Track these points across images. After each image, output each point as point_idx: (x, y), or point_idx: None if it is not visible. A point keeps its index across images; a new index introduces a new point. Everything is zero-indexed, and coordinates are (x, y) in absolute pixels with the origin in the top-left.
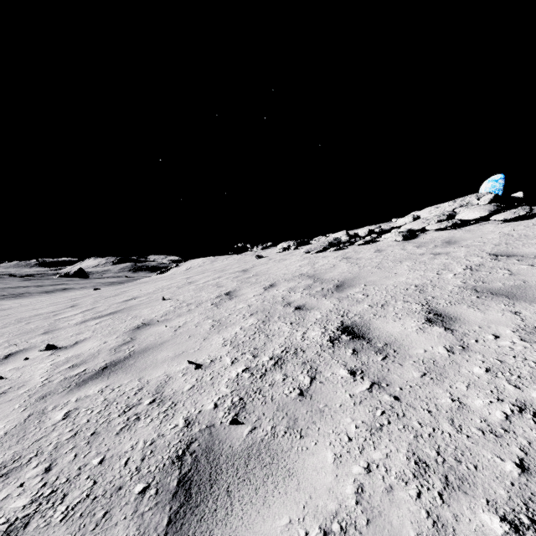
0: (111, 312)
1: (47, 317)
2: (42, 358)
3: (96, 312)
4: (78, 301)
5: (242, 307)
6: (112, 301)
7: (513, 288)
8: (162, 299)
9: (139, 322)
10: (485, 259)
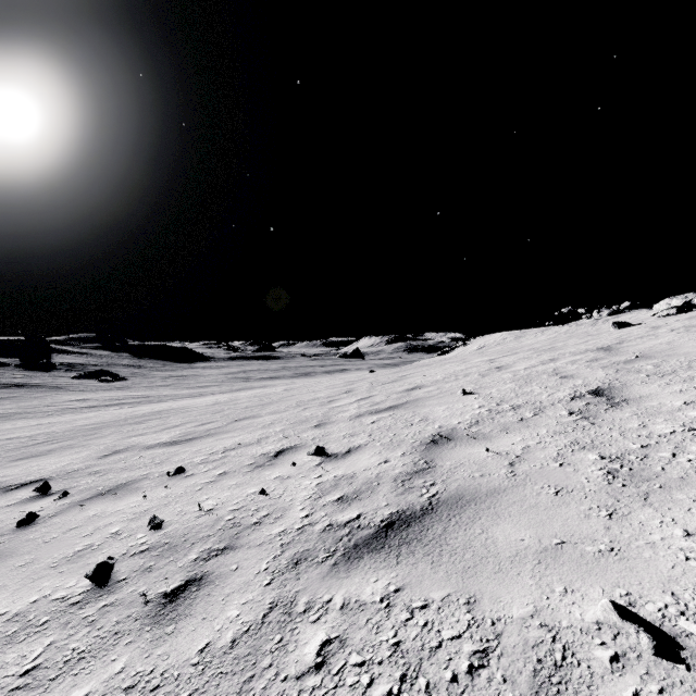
0: (391, 406)
1: (322, 404)
2: (308, 469)
3: (372, 404)
4: (353, 386)
5: (672, 432)
6: (390, 390)
7: None
8: (462, 392)
9: (433, 429)
10: None
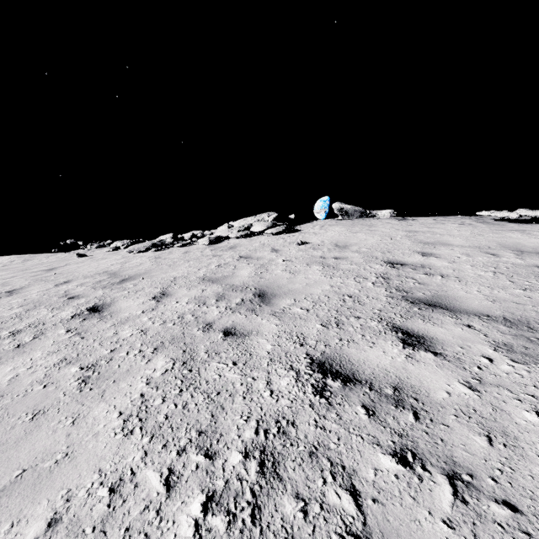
0: None
1: None
2: None
3: None
4: None
5: (16, 302)
6: None
7: (223, 277)
8: None
9: None
10: (233, 259)
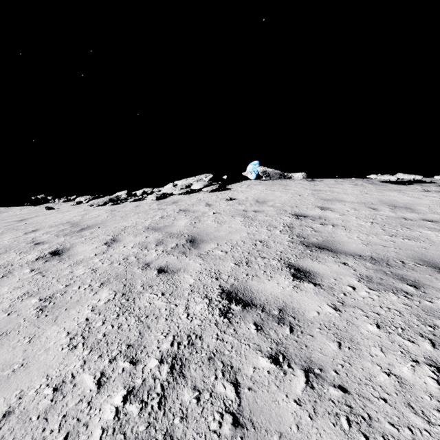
0: None
1: None
2: None
3: None
4: None
5: None
6: None
7: (164, 226)
8: None
9: None
10: (174, 212)
